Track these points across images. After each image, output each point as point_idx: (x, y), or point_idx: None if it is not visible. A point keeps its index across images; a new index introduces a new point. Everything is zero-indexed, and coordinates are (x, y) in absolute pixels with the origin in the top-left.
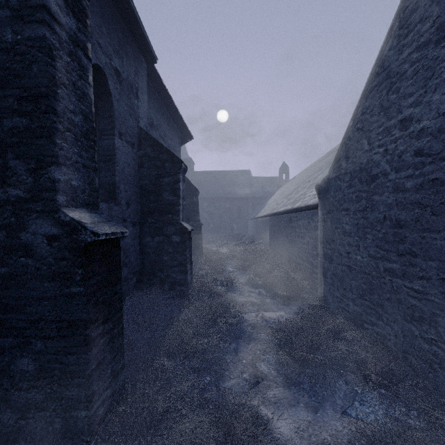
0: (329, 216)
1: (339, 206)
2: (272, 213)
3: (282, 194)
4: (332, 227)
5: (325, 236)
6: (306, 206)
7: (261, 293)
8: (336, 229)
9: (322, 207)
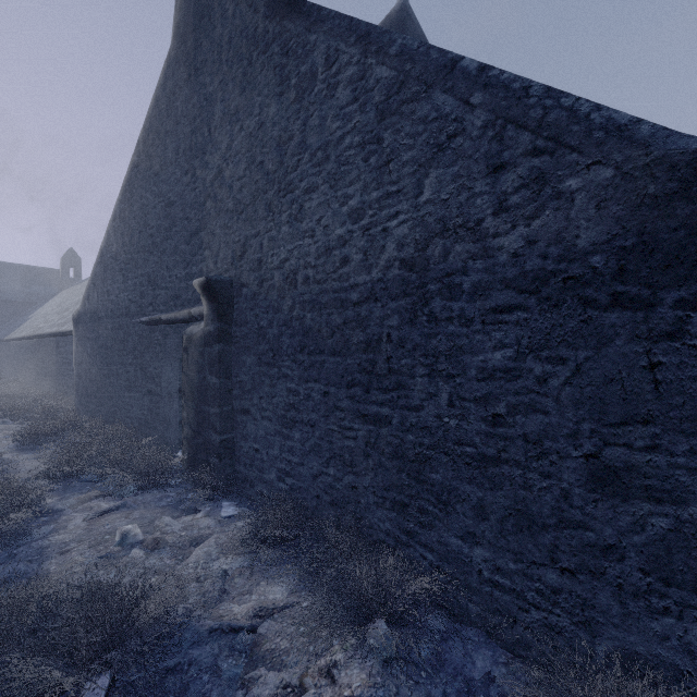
0: (80, 342)
1: (86, 335)
2: (35, 334)
3: (60, 305)
4: (82, 351)
5: (78, 358)
6: (70, 332)
7: (6, 422)
8: (84, 353)
9: (76, 334)
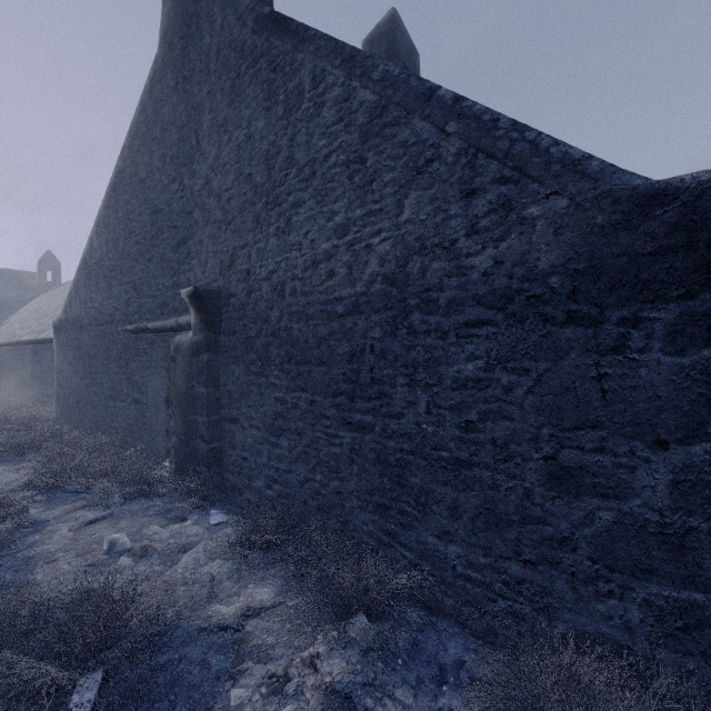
0: (62, 350)
1: (67, 343)
2: (11, 342)
3: (38, 311)
4: (63, 360)
5: (59, 367)
6: (50, 339)
7: None
8: (66, 361)
9: (57, 342)
